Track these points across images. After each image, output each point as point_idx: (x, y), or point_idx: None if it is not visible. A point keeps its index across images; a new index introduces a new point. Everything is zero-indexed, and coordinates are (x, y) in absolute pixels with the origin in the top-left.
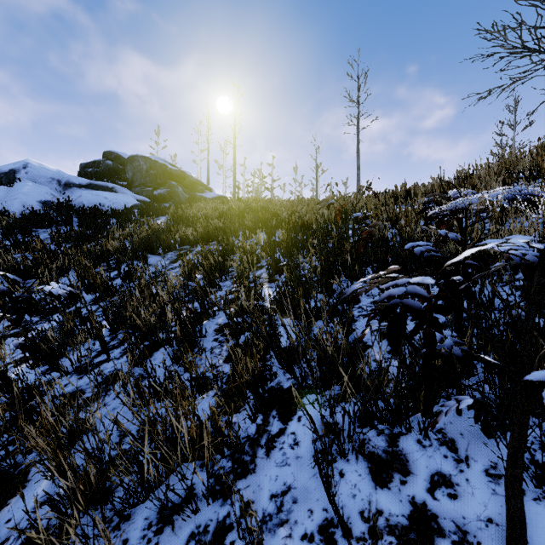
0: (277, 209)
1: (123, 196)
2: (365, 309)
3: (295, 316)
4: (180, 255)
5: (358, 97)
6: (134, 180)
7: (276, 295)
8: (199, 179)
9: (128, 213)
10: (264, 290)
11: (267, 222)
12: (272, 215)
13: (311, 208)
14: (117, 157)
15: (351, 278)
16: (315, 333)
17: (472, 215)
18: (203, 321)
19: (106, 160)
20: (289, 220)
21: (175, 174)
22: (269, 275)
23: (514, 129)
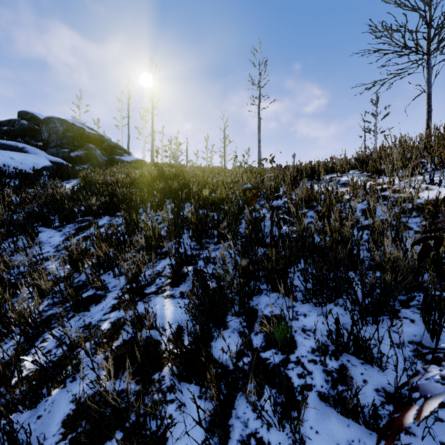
0: (188, 180)
1: (34, 157)
2: (308, 369)
3: (201, 426)
4: (79, 228)
5: (259, 82)
6: (49, 141)
7: (172, 347)
8: (121, 142)
9: (35, 175)
10: (163, 303)
11: (177, 195)
12: (182, 187)
13: (221, 180)
14: (32, 118)
15: (274, 290)
16: (235, 439)
17: (407, 211)
18: (54, 389)
19: (20, 120)
20: (199, 195)
21: (93, 138)
22: (173, 272)
23: (376, 118)
